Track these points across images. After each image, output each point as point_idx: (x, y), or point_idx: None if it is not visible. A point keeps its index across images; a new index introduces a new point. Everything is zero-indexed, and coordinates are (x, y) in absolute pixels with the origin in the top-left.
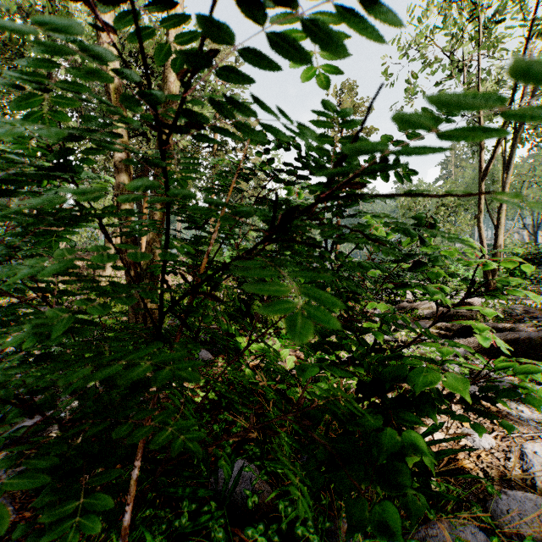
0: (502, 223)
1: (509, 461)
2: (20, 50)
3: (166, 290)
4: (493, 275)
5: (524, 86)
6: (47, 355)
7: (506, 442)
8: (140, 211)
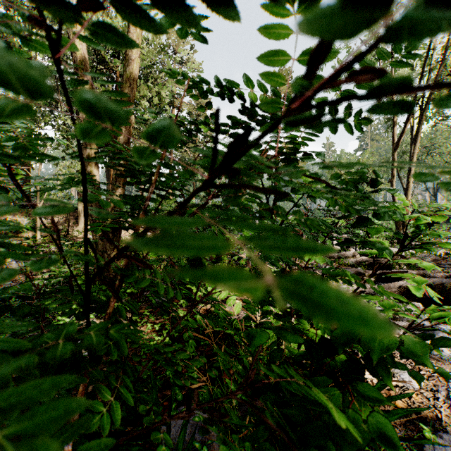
0: (411, 186)
1: (437, 400)
2: (3, 35)
3: (80, 258)
4: (403, 229)
5: (428, 73)
6: (8, 306)
7: (432, 381)
8: (108, 174)
